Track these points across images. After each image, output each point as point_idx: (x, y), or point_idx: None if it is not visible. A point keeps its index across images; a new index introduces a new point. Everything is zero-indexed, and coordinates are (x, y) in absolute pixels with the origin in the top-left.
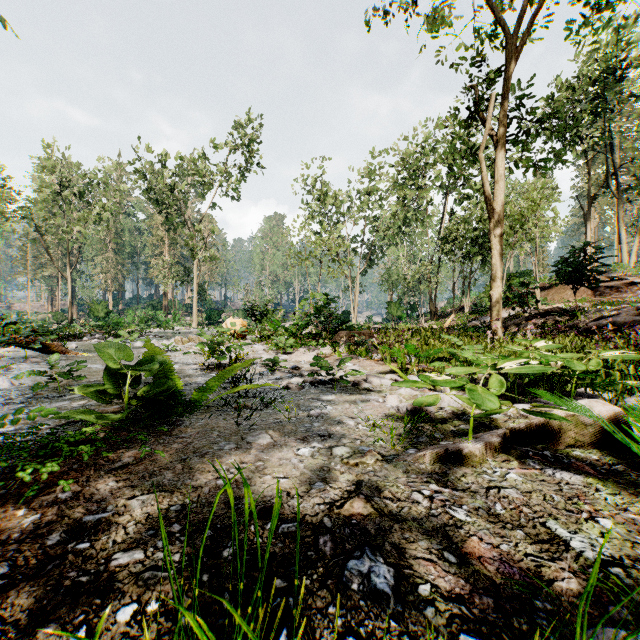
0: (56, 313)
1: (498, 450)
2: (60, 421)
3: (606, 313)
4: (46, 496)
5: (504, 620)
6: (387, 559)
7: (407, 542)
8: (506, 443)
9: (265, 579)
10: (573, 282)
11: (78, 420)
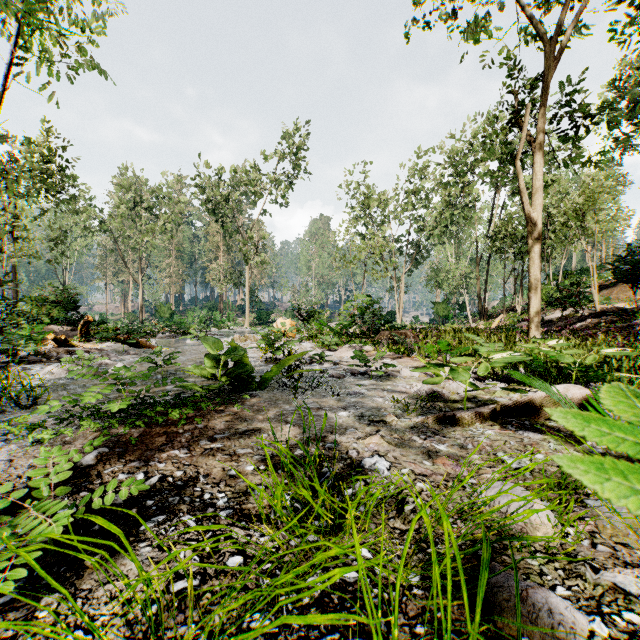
0: (129, 314)
1: (487, 418)
2: (174, 391)
3: None
4: (190, 425)
5: (444, 482)
6: (387, 460)
7: (402, 456)
8: (496, 415)
9: (318, 462)
10: (631, 281)
11: (186, 391)
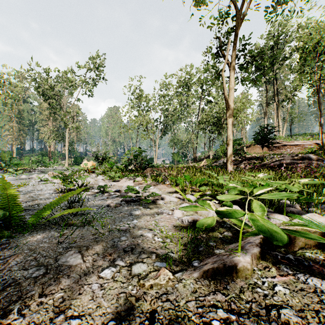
0: None
1: (258, 258)
2: None
3: (277, 158)
4: None
5: None
6: None
7: None
8: (261, 249)
9: None
10: (262, 143)
11: None
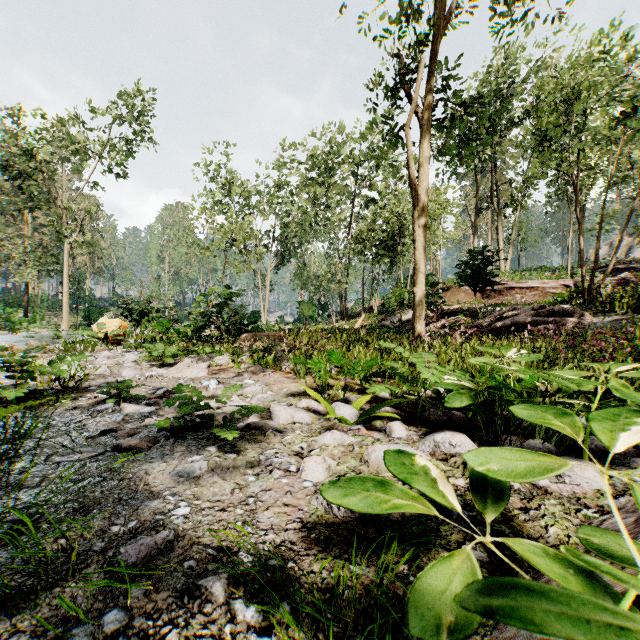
0: None
1: None
2: None
3: (505, 313)
4: None
5: None
6: None
7: None
8: None
9: None
10: (474, 284)
11: None
